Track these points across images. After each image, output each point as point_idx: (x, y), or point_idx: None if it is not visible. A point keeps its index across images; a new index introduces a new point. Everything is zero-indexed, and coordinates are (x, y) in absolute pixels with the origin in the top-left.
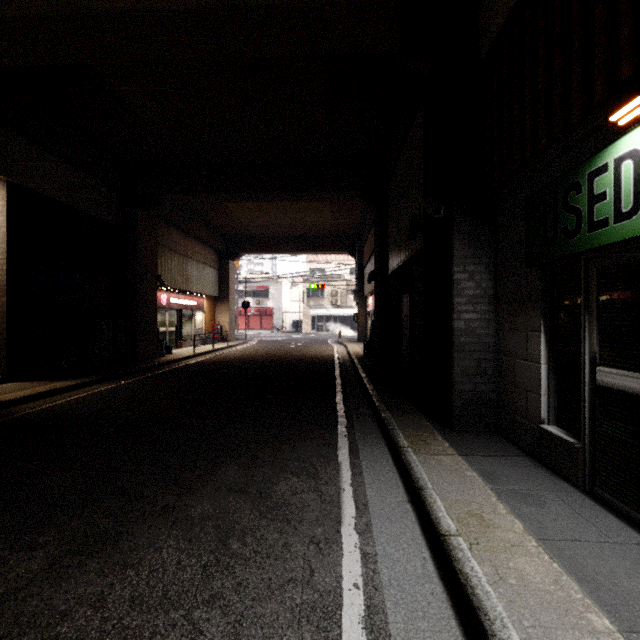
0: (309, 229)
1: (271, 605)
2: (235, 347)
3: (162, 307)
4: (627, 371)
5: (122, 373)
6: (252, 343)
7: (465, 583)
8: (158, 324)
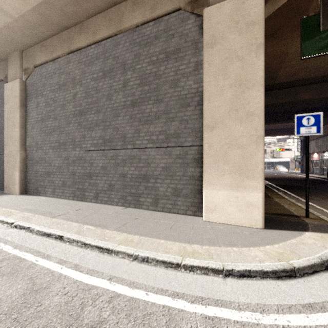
0: (281, 127)
1: None
2: None
3: None
4: None
5: None
6: None
7: None
8: None
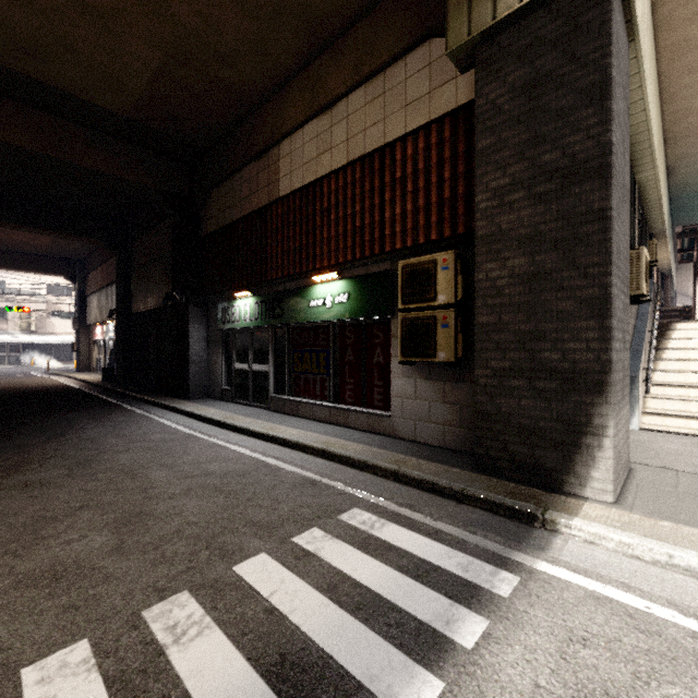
0: (12, 244)
1: (144, 427)
2: None
3: None
4: (240, 364)
5: None
6: None
7: (196, 414)
8: None
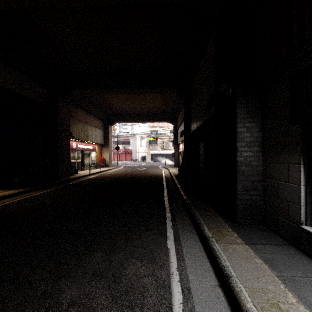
0: (149, 109)
1: None
2: (112, 170)
3: (73, 149)
4: None
5: (48, 185)
6: (120, 168)
7: None
8: (71, 158)
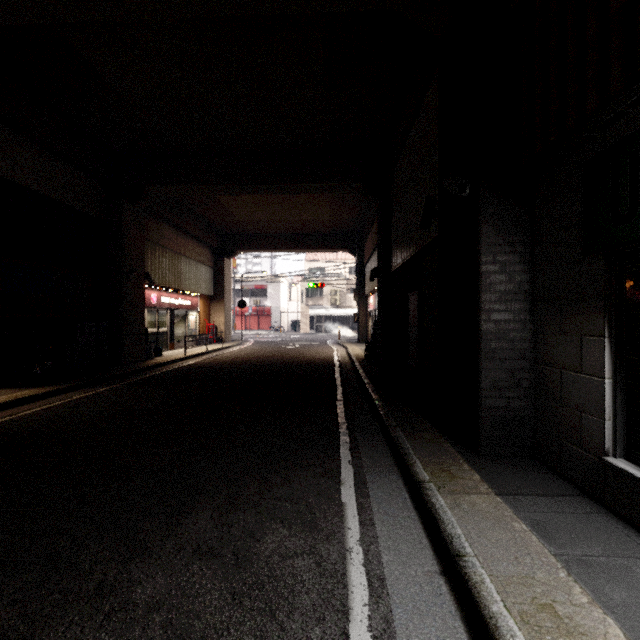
0: (307, 225)
1: None
2: (230, 348)
3: (152, 307)
4: None
5: (102, 379)
6: (248, 344)
7: None
8: (148, 324)
